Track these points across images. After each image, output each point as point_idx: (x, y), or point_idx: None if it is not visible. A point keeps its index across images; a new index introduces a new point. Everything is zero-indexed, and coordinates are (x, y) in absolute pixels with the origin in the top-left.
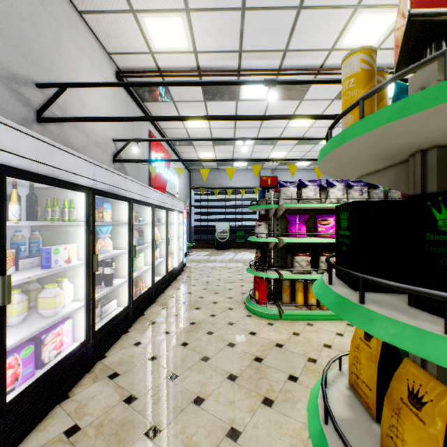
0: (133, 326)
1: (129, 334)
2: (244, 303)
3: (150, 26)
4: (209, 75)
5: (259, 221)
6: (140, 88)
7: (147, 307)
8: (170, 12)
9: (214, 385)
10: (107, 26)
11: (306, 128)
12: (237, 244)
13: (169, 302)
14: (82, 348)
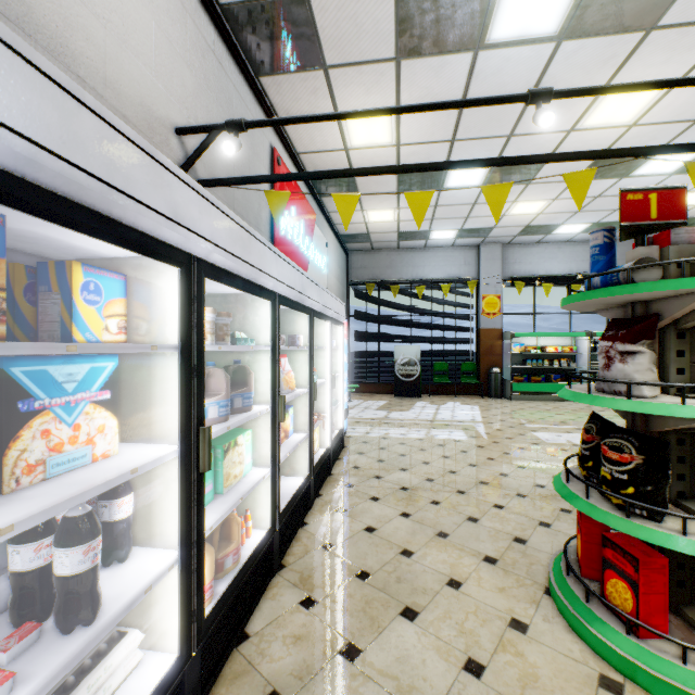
0: None
1: None
2: (547, 594)
3: None
4: None
5: (628, 341)
6: (248, 27)
7: (258, 597)
8: None
9: None
10: None
11: (621, 130)
12: (433, 387)
13: (320, 572)
14: None
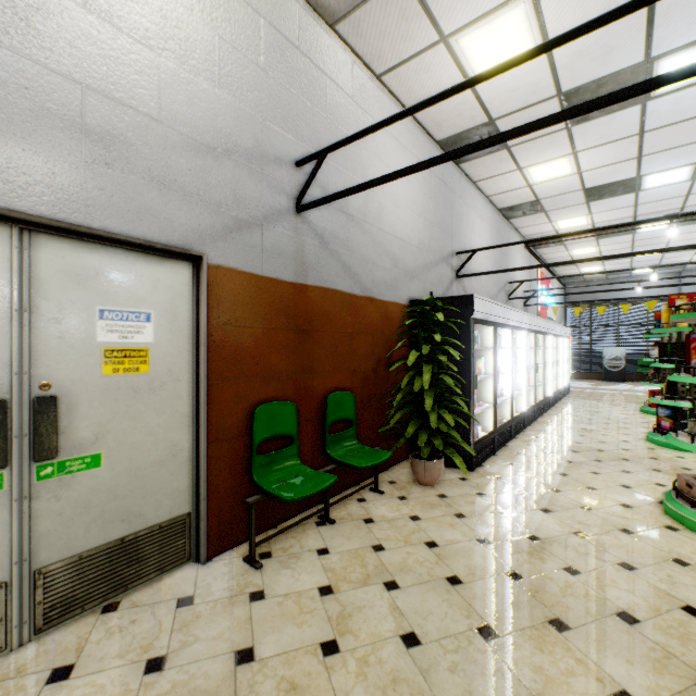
0: (551, 408)
1: (552, 409)
2: (638, 410)
3: (559, 223)
4: (604, 234)
5: (652, 346)
6: (536, 244)
7: (554, 404)
8: (576, 217)
9: (614, 422)
10: (529, 229)
11: None
12: (638, 376)
13: (569, 404)
14: (543, 402)
